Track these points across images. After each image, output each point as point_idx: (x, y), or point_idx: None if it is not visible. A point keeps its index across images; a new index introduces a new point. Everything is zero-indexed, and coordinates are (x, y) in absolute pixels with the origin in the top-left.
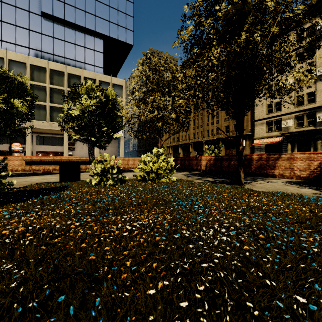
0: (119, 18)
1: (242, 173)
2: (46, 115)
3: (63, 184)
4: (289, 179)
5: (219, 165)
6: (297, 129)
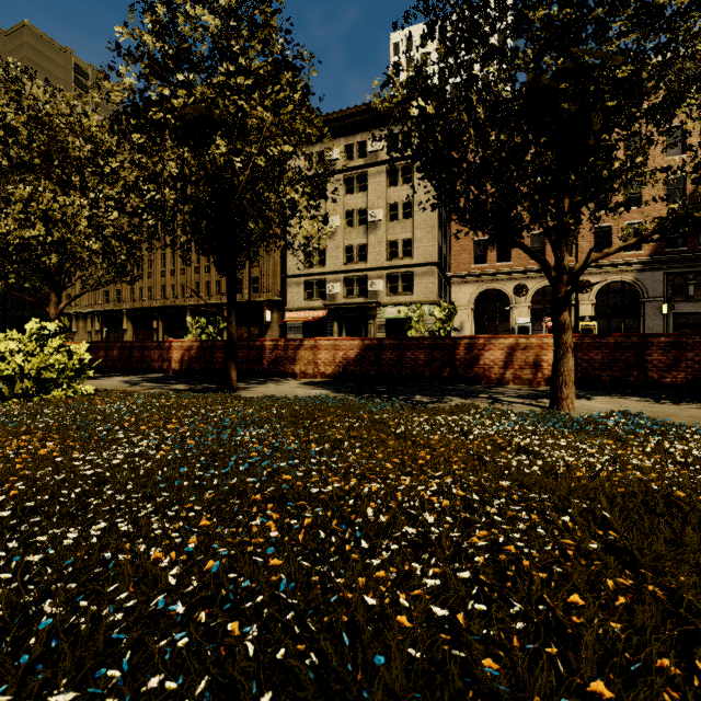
0: None
1: (233, 371)
2: None
3: None
4: (313, 378)
5: (208, 360)
6: (346, 300)
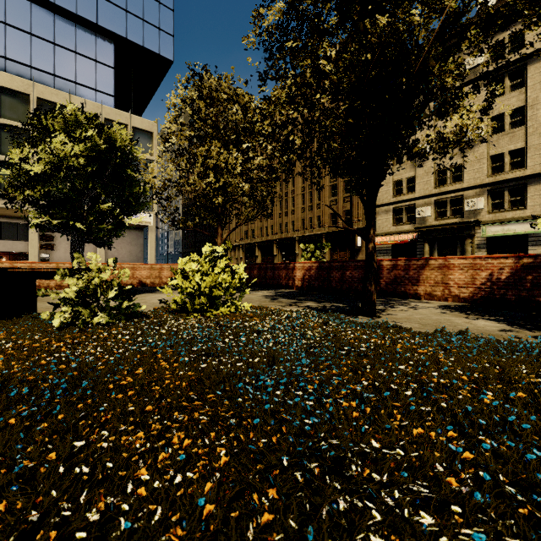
0: (147, 8)
1: (373, 293)
2: None
3: None
4: (442, 301)
5: (325, 278)
6: (437, 221)
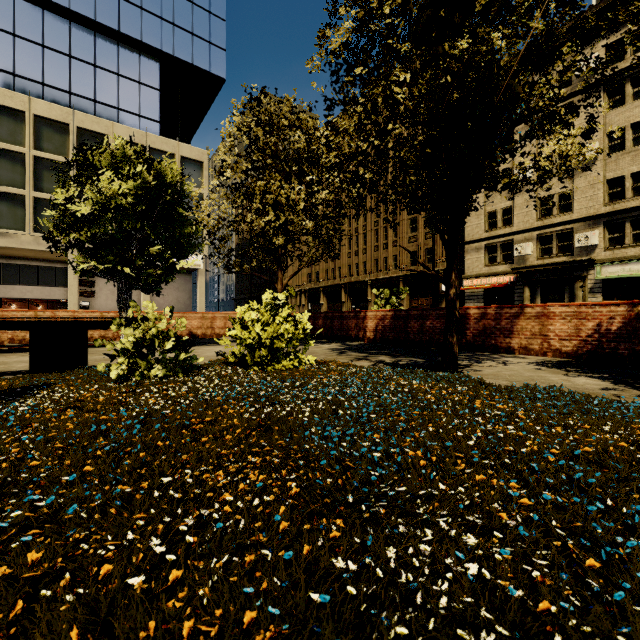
0: (196, 20)
1: (455, 346)
2: (25, 218)
3: (35, 379)
4: (540, 356)
5: (401, 329)
6: (540, 261)
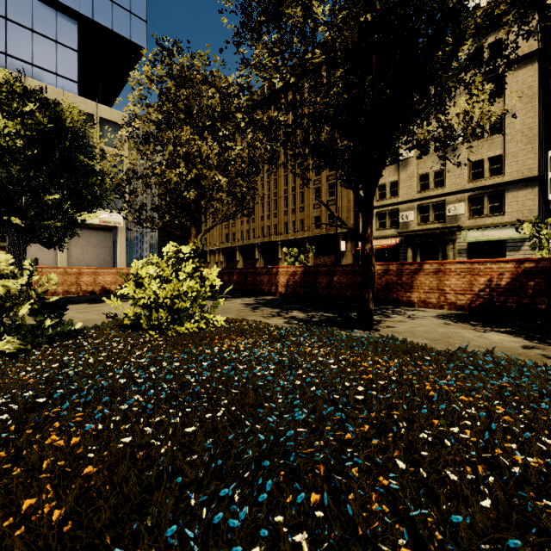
0: None
1: (370, 302)
2: None
3: None
4: (437, 309)
5: (311, 284)
6: (420, 226)
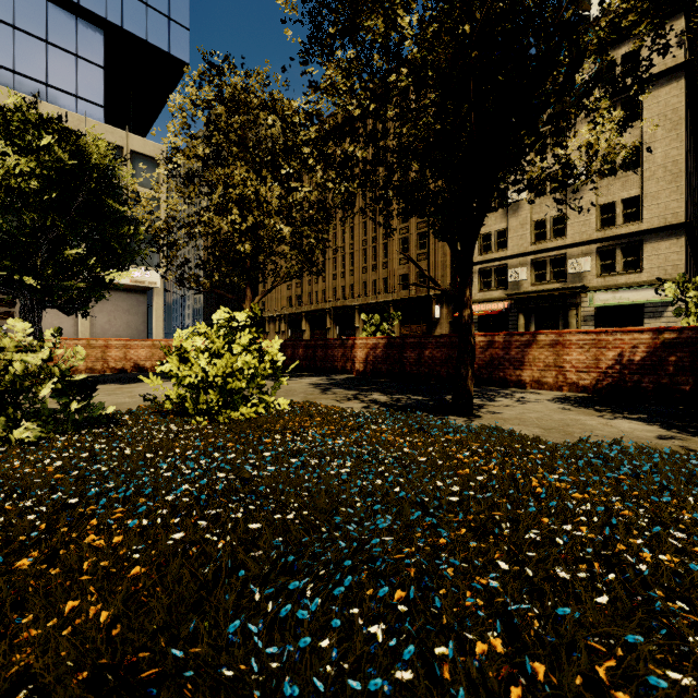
0: None
1: (469, 382)
2: None
3: None
4: (554, 391)
5: (396, 360)
6: (534, 287)
